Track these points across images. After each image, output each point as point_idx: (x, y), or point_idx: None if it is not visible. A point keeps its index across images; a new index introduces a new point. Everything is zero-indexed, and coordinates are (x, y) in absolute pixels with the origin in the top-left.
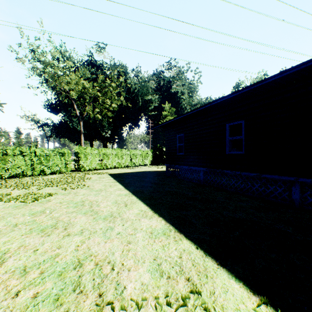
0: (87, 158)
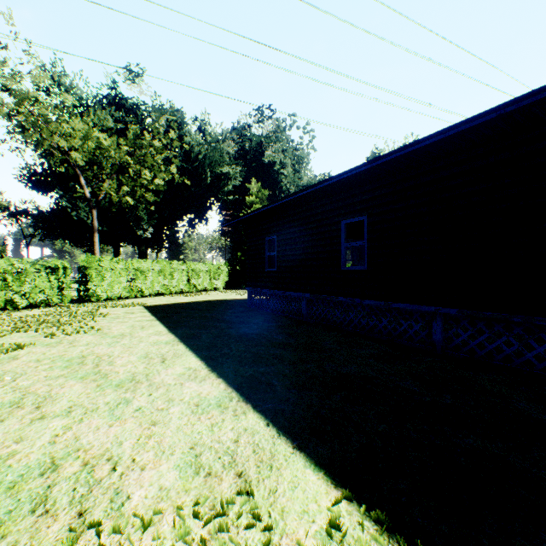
0: (103, 278)
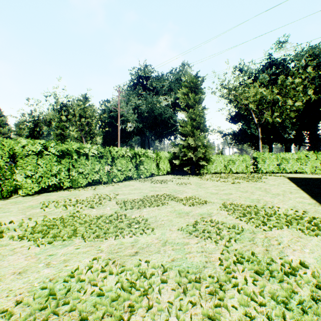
0: (264, 162)
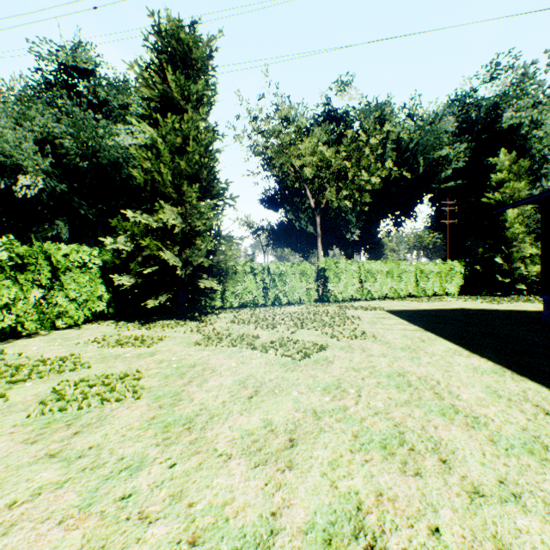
0: (339, 279)
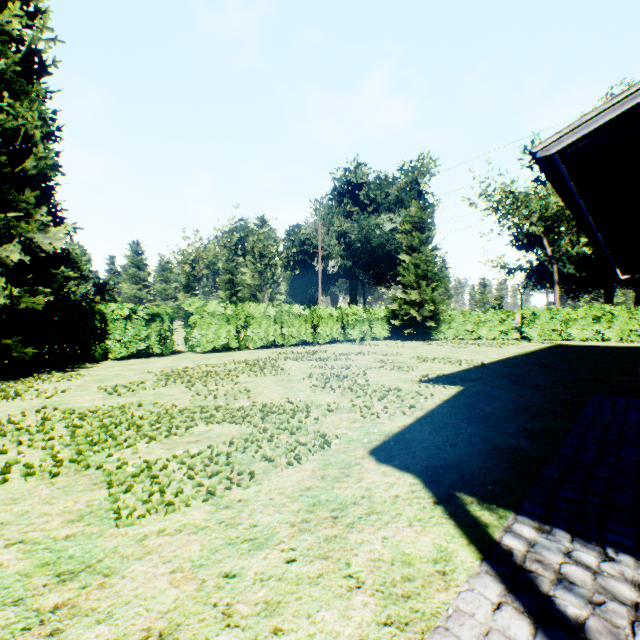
0: (534, 323)
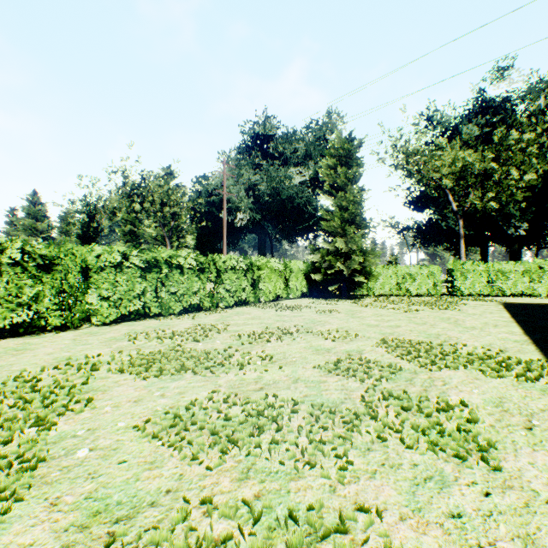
0: (465, 278)
